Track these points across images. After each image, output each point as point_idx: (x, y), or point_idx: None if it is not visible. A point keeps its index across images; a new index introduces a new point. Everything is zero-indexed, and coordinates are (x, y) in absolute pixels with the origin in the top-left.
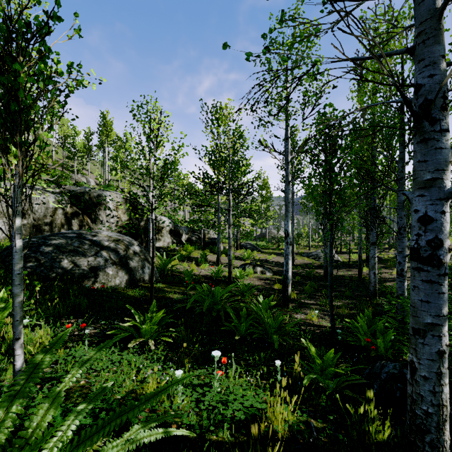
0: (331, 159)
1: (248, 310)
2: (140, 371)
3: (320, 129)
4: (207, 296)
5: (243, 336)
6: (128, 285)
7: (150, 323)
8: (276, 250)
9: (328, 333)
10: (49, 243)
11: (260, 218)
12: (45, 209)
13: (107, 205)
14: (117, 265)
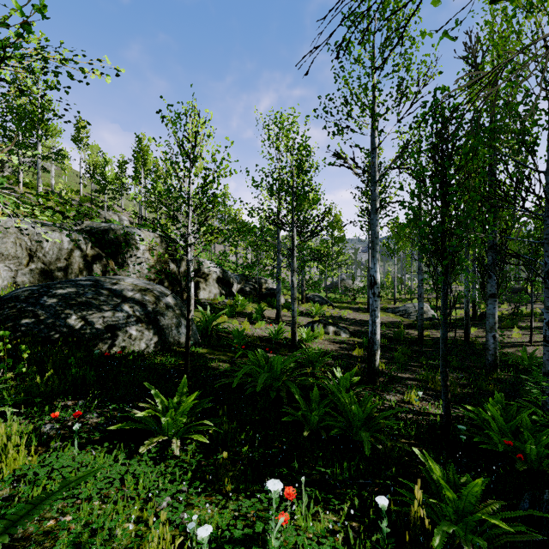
0: (445, 169)
1: (321, 388)
2: (148, 505)
3: (430, 124)
4: (263, 368)
5: (314, 430)
6: (157, 350)
7: (177, 412)
8: (352, 304)
9: (439, 426)
10: (53, 293)
11: (331, 264)
12: (58, 250)
13: (138, 245)
14: (143, 322)
